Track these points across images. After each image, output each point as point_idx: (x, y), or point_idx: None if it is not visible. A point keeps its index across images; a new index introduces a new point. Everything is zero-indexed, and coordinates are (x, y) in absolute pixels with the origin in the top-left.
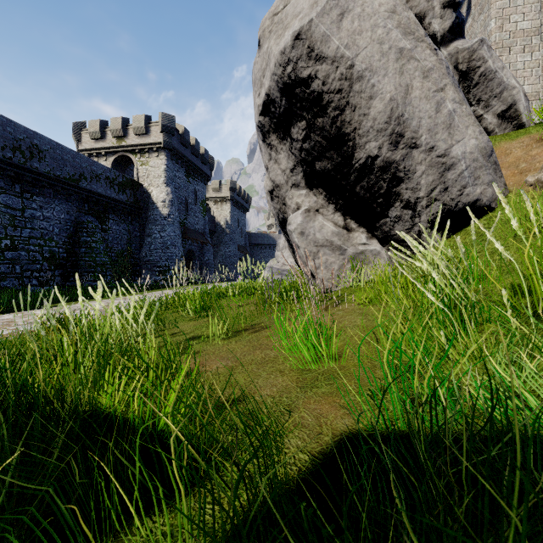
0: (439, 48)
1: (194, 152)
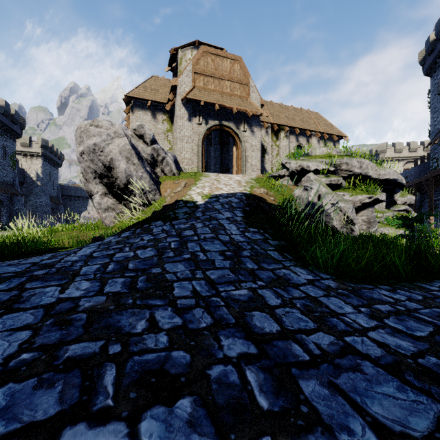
0: (149, 145)
1: (4, 112)
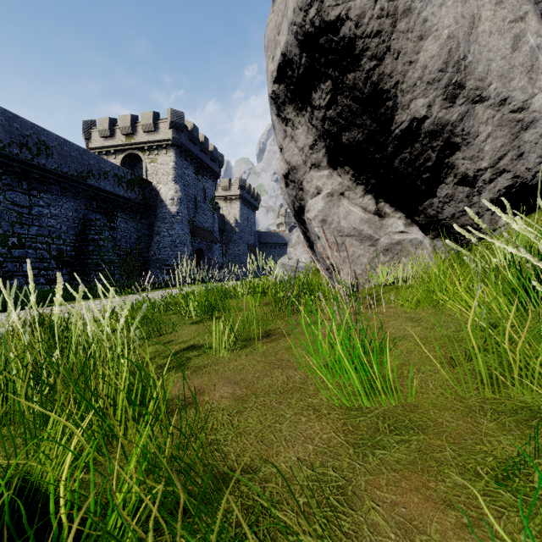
0: None
1: (203, 149)
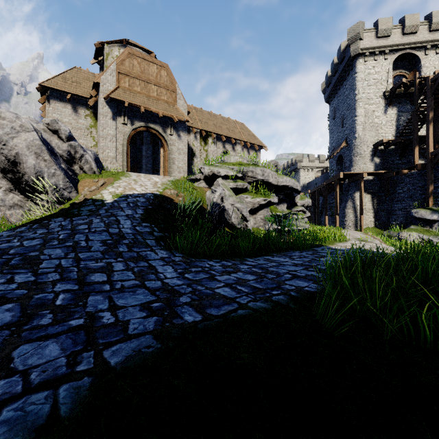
0: (65, 142)
1: None
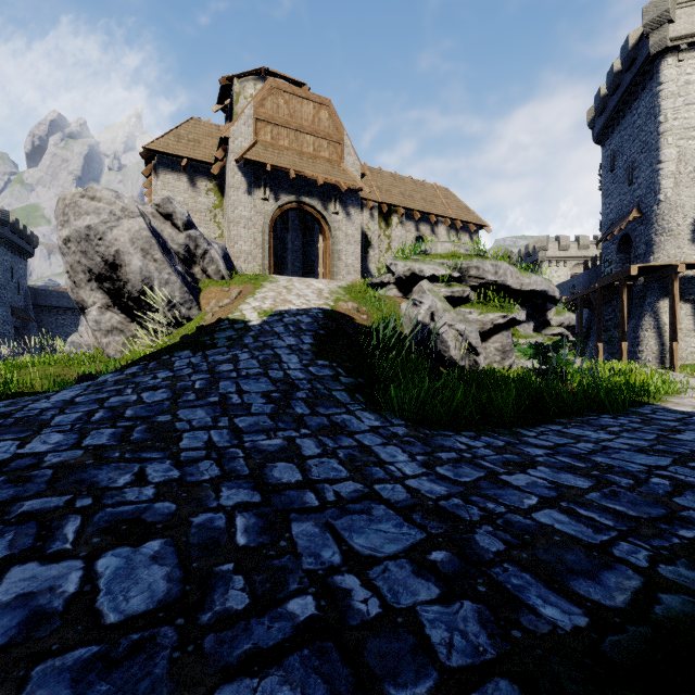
0: (182, 231)
1: None
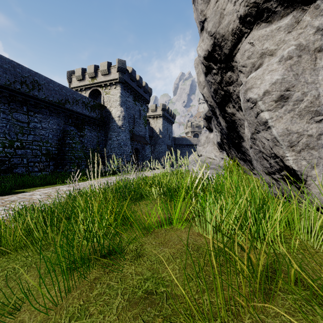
0: None
1: (139, 84)
